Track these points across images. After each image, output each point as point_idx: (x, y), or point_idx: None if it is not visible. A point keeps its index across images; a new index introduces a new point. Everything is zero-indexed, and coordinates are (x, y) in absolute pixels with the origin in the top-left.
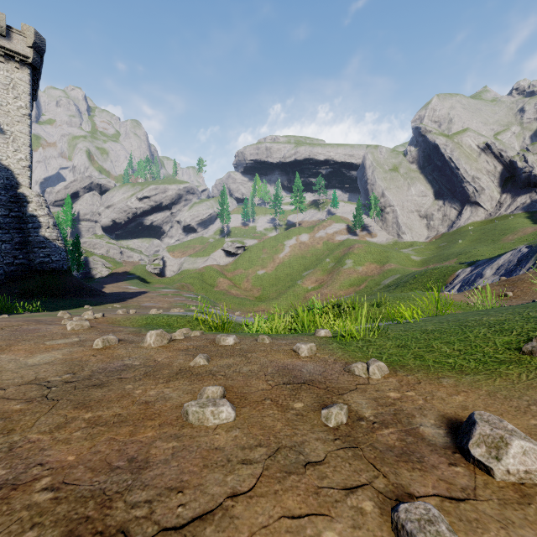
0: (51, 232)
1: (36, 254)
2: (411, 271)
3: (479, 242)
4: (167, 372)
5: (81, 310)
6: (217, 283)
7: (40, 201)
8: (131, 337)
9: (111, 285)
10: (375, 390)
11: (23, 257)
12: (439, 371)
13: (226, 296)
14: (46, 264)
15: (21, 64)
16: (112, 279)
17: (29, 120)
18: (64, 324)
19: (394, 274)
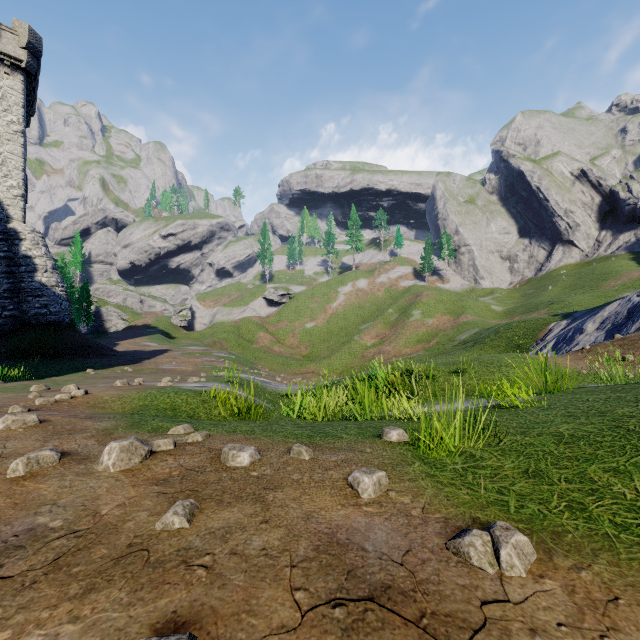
0: (49, 276)
1: (30, 304)
2: (492, 324)
3: (574, 289)
4: (101, 552)
5: (79, 376)
6: (257, 338)
7: (36, 239)
8: (89, 446)
9: (126, 342)
10: (528, 629)
11: (13, 307)
12: (638, 556)
13: (267, 354)
14: (43, 317)
15: (12, 68)
16: (129, 334)
17: (23, 138)
18: (12, 412)
19: (472, 328)
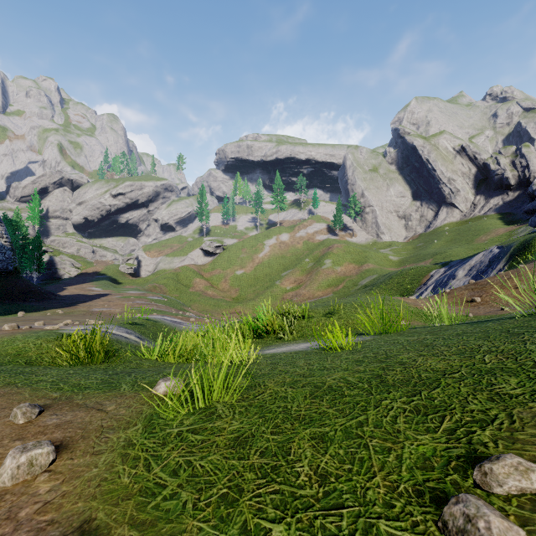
0: None
1: None
2: (388, 271)
3: (454, 243)
4: None
5: None
6: (193, 283)
7: None
8: None
9: (73, 287)
10: None
11: None
12: None
13: (201, 297)
14: None
15: None
16: (79, 280)
17: None
18: None
19: (372, 275)
